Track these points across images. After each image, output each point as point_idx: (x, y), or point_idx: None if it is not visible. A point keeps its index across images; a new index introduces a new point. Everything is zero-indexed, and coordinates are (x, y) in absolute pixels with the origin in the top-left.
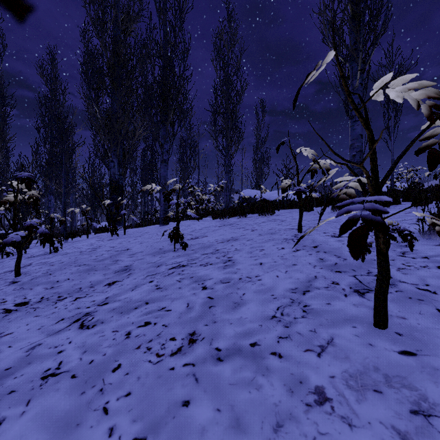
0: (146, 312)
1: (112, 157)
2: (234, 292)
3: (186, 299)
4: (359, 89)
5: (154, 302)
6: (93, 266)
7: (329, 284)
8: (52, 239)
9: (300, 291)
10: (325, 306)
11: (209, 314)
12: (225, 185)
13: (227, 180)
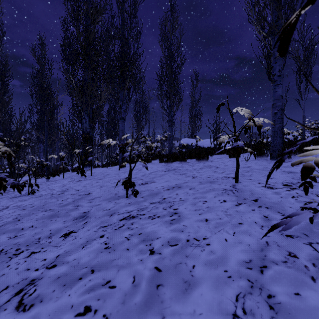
0: (89, 287)
1: (84, 115)
2: (183, 262)
3: (133, 268)
4: (280, 58)
5: (99, 271)
6: (56, 211)
7: (286, 257)
8: (20, 190)
9: (255, 266)
10: (295, 300)
11: (156, 300)
12: (169, 136)
13: (170, 131)
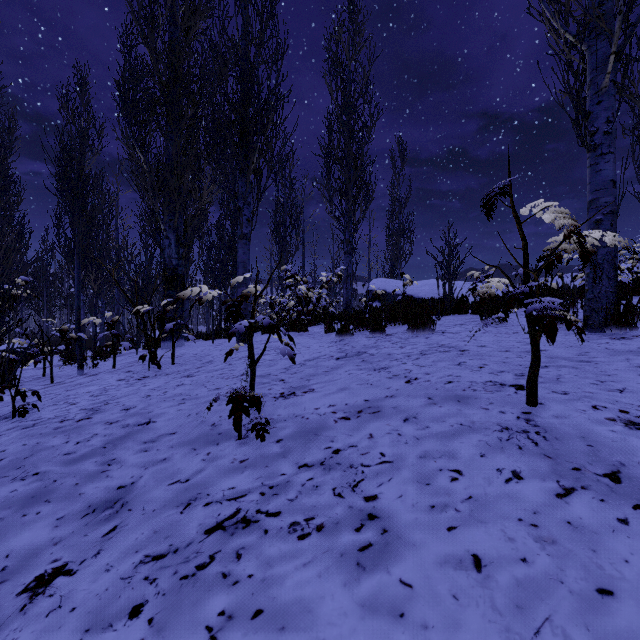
0: None
1: (166, 231)
2: None
3: None
4: (610, 91)
5: None
6: (50, 481)
7: None
8: None
9: None
10: None
11: None
12: (345, 273)
13: (347, 265)
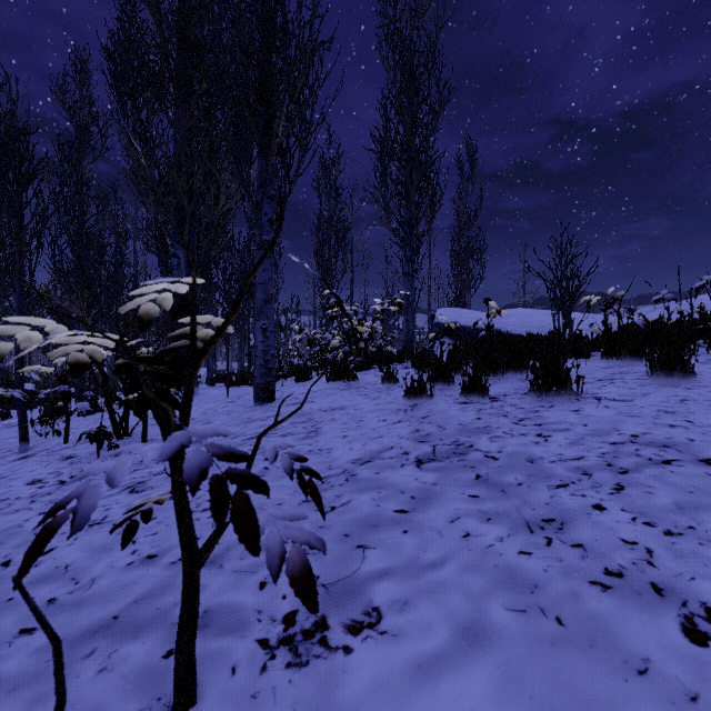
0: None
1: (174, 247)
2: None
3: None
4: None
5: None
6: None
7: None
8: None
9: None
10: None
11: None
12: (405, 301)
13: (408, 290)
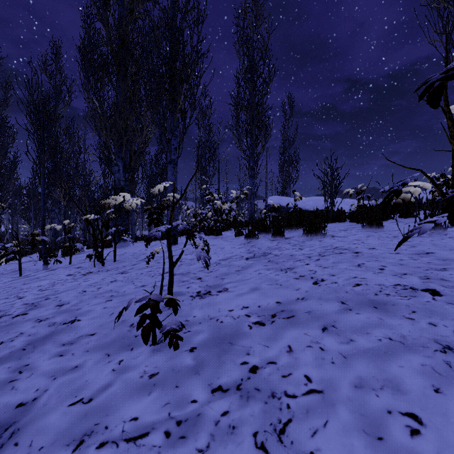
0: None
1: (116, 160)
2: None
3: None
4: None
5: None
6: None
7: None
8: None
9: None
10: None
11: None
12: (250, 192)
13: (251, 185)
